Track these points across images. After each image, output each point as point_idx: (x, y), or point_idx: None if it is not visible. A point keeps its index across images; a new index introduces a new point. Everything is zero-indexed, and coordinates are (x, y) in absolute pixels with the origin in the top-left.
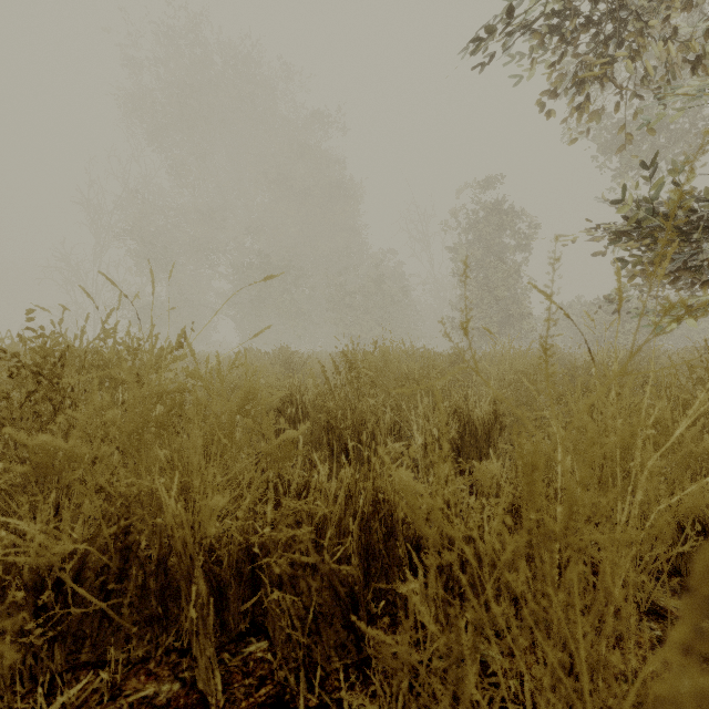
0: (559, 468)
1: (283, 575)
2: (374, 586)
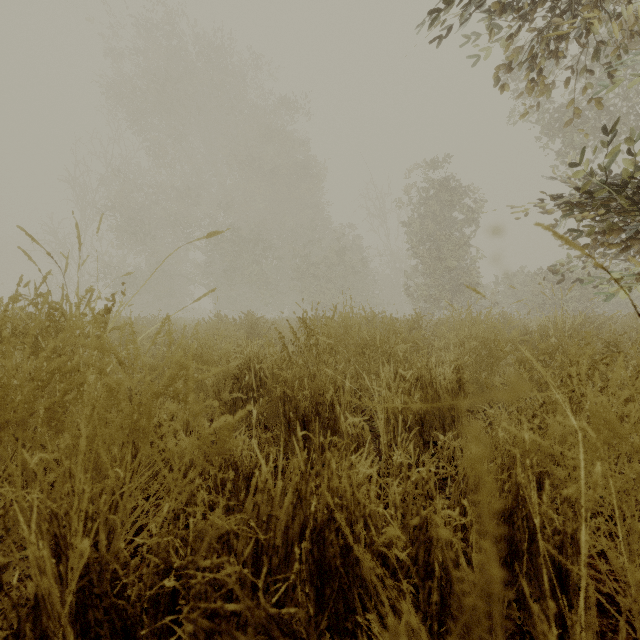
0: (582, 478)
1: (197, 634)
2: (330, 612)
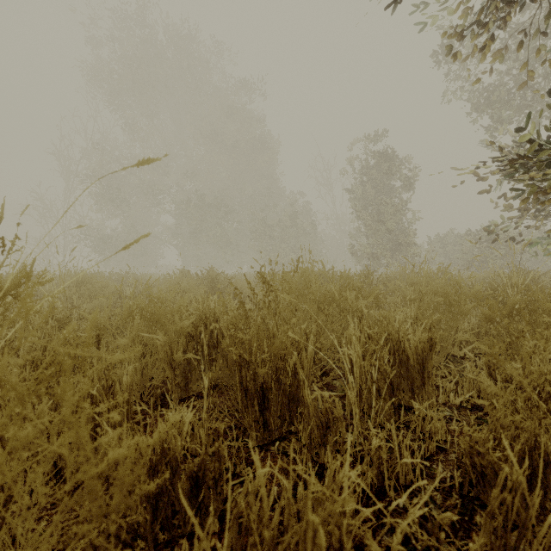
0: None
1: None
2: None
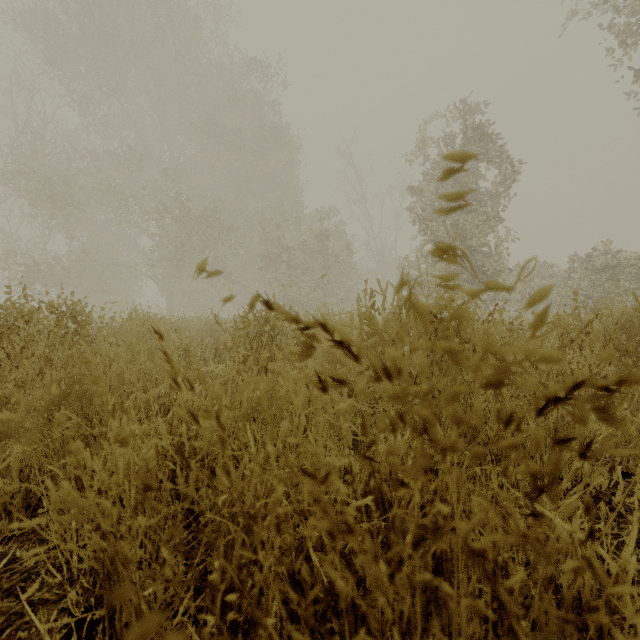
0: None
1: None
2: None
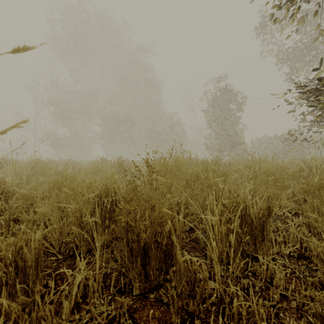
0: None
1: None
2: None
